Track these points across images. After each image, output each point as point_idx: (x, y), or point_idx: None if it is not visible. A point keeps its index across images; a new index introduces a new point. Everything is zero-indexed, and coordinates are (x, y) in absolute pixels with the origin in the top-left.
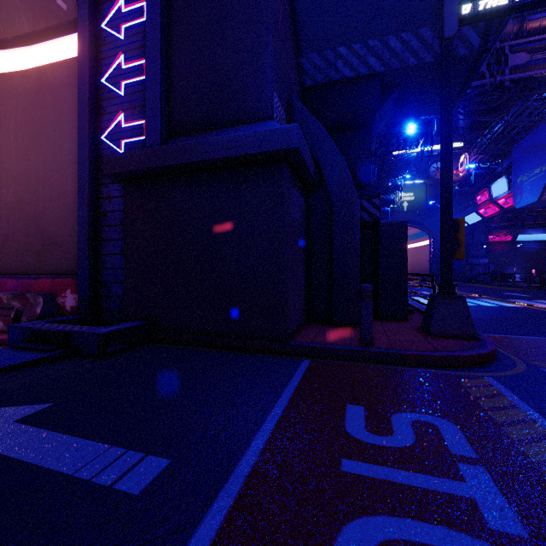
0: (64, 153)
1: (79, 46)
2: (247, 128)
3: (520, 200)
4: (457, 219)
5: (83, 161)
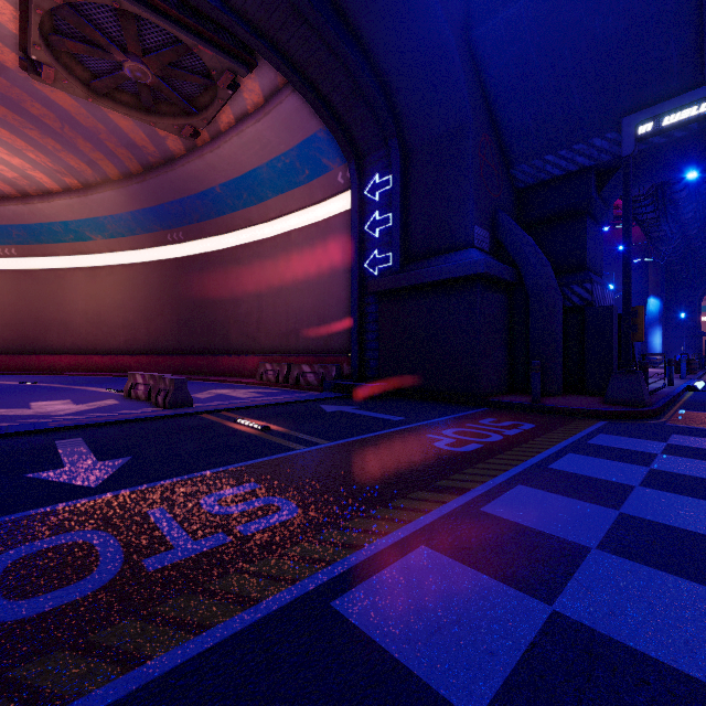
0: (340, 274)
1: (352, 210)
2: (455, 256)
3: None
4: (636, 307)
5: (354, 282)
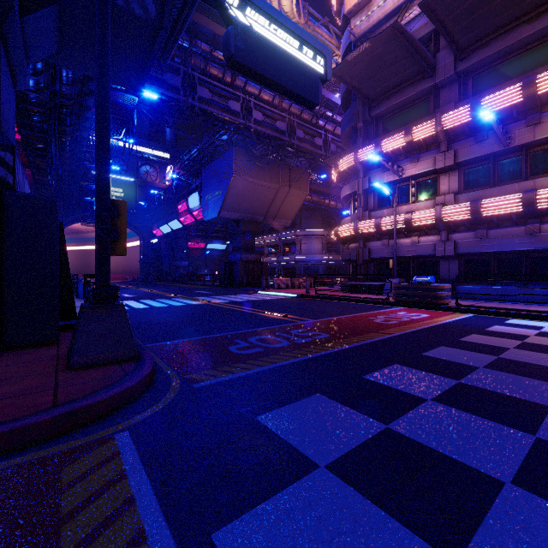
0: None
1: None
2: None
3: (207, 214)
4: (117, 201)
5: None
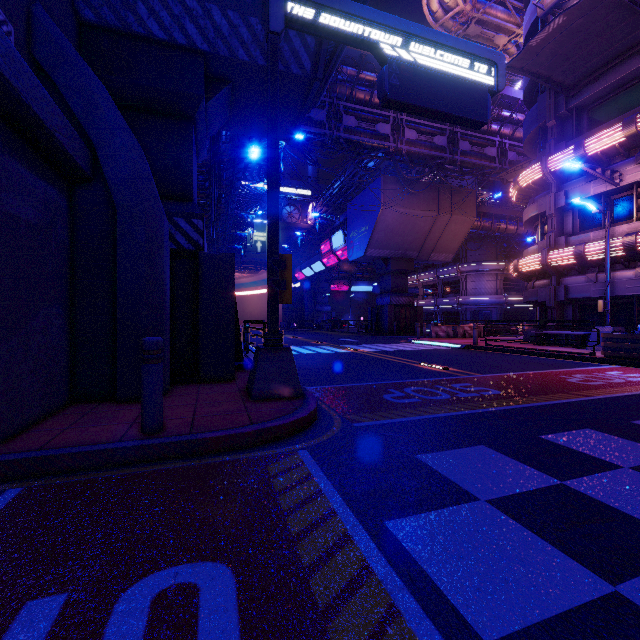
0: None
1: None
2: None
3: (352, 253)
4: (284, 255)
5: None
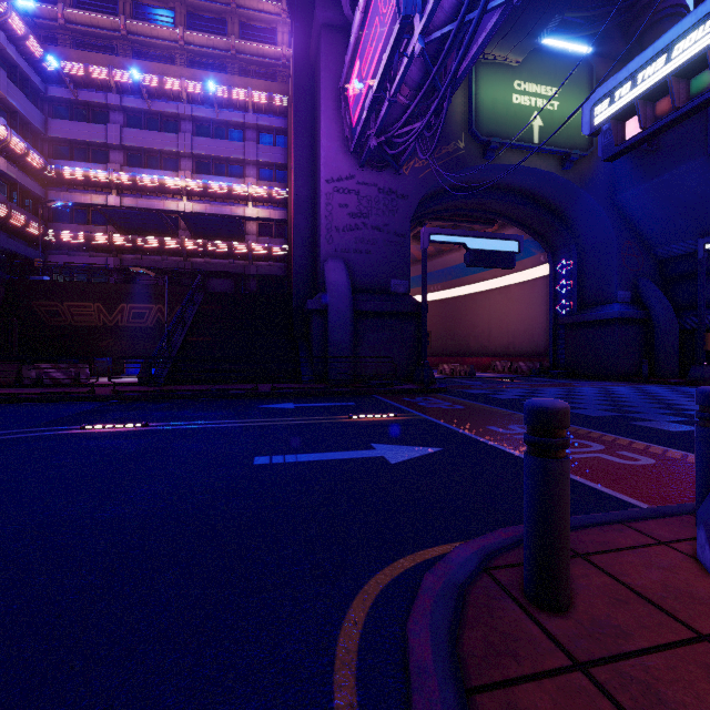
0: (542, 311)
1: (549, 278)
2: (606, 307)
3: None
4: (704, 333)
5: (550, 317)
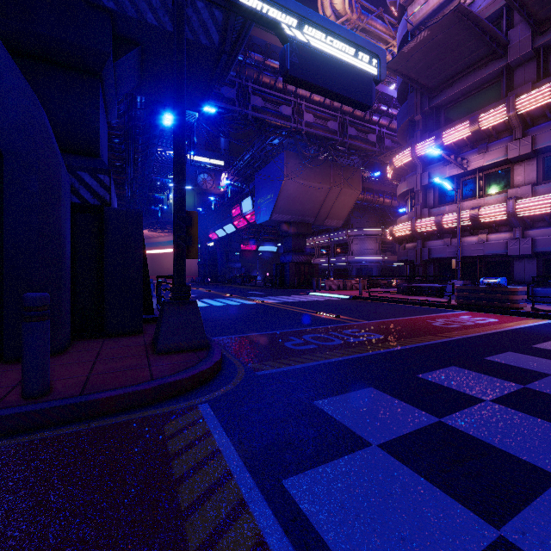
0: None
1: None
2: None
3: (260, 217)
4: (191, 212)
5: None
